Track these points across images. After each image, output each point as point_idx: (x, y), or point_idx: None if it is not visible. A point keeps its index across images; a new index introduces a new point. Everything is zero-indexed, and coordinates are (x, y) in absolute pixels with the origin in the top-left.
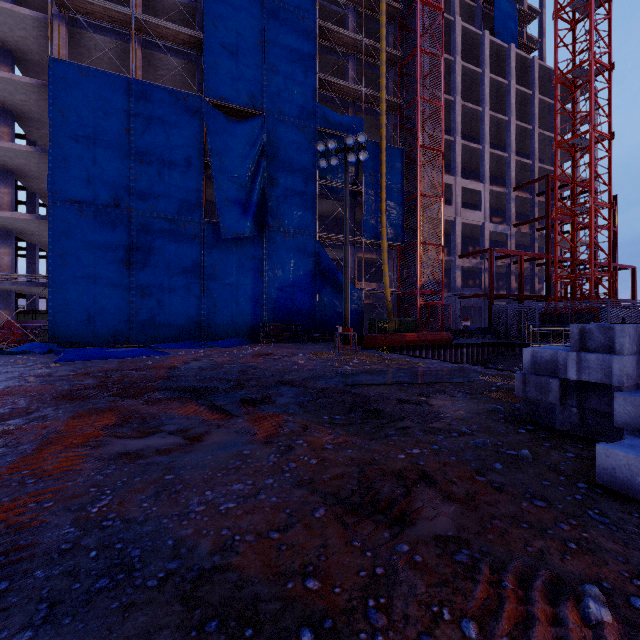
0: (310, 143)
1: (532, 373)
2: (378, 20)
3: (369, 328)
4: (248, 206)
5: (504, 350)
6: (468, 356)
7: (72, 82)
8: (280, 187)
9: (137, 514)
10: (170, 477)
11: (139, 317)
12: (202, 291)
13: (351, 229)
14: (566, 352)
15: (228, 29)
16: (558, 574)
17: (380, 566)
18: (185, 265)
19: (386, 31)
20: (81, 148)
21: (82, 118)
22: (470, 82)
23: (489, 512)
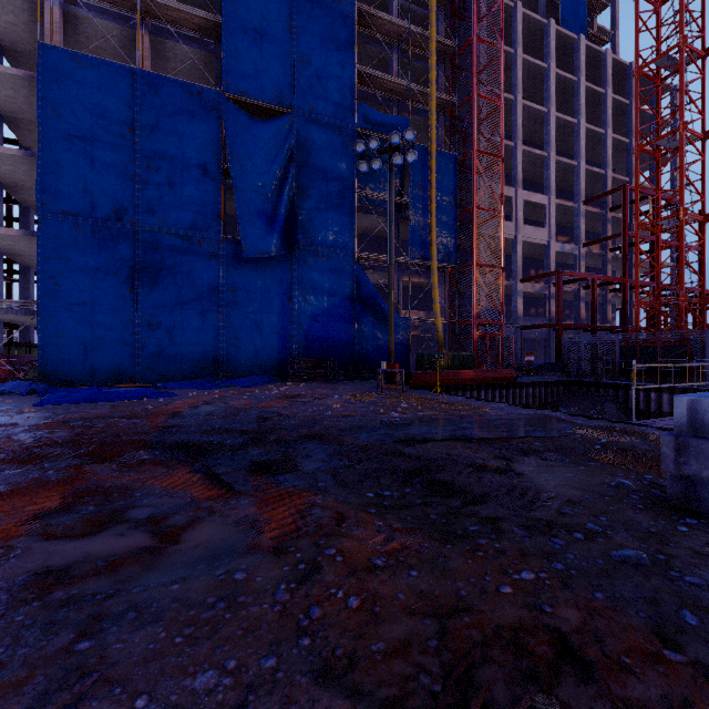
0: (347, 147)
1: (689, 435)
2: (426, 7)
3: (417, 364)
4: (274, 220)
5: (577, 390)
6: (535, 397)
7: (66, 72)
8: (312, 198)
9: None
10: (86, 646)
11: (145, 351)
12: (220, 320)
13: (395, 248)
14: None
15: (251, 12)
16: None
17: None
18: (200, 289)
19: (436, 18)
20: (76, 151)
21: (77, 115)
22: (533, 79)
23: None
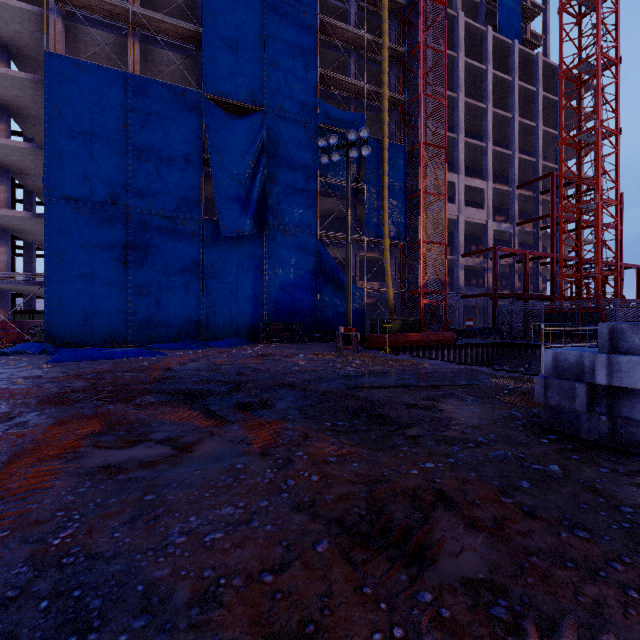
0: (311, 140)
1: (554, 377)
2: (380, 16)
3: (371, 328)
4: (248, 204)
5: (509, 350)
6: (472, 356)
7: (68, 77)
8: (280, 184)
9: (106, 547)
10: (151, 498)
11: (137, 317)
12: (201, 290)
13: (353, 227)
14: (594, 354)
15: (227, 23)
16: (625, 638)
17: (399, 625)
18: (184, 264)
19: (388, 26)
20: (77, 144)
21: (78, 113)
22: (473, 79)
23: (524, 545)
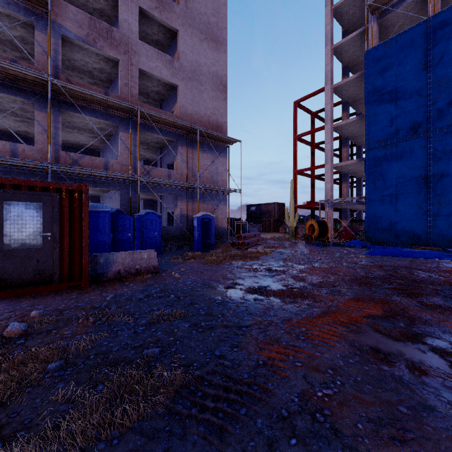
0: None
1: None
2: None
3: None
4: None
5: None
6: None
7: (379, 58)
8: None
9: (346, 431)
10: (404, 410)
11: (435, 223)
12: None
13: None
14: None
15: None
16: None
17: None
18: None
19: None
20: (386, 101)
21: (386, 79)
22: None
23: None
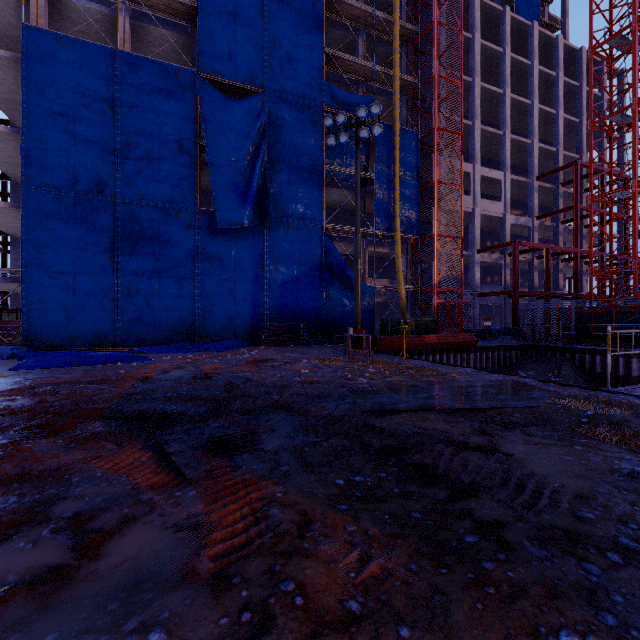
0: (316, 124)
1: None
2: None
3: (381, 329)
4: (247, 193)
5: (534, 354)
6: (494, 360)
7: (49, 53)
8: (283, 173)
9: None
10: None
11: (125, 316)
12: (196, 288)
13: (361, 220)
14: None
15: None
16: None
17: None
18: (177, 259)
19: (399, 5)
20: (59, 127)
21: (60, 93)
22: (489, 63)
23: None
